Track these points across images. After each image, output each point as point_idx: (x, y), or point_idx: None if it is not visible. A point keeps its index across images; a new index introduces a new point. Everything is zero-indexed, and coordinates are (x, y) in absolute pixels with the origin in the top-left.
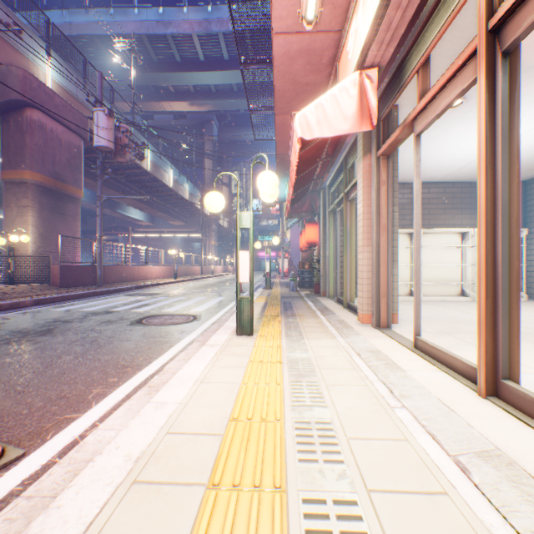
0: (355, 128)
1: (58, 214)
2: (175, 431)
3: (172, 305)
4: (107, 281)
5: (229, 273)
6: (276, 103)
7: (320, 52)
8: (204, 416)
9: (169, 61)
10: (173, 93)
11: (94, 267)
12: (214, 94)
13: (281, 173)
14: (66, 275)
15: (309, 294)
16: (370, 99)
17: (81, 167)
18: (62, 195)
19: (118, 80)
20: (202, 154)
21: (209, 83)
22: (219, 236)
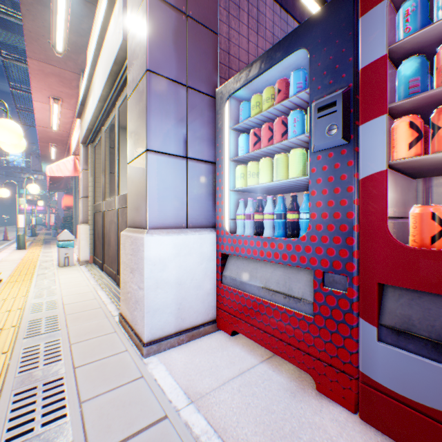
0: (73, 175)
1: None
2: (7, 259)
3: None
4: None
5: None
6: (40, 139)
7: (63, 134)
8: (15, 258)
9: None
10: None
11: None
12: None
13: (46, 161)
14: None
15: None
16: (78, 167)
17: None
18: None
19: None
20: None
21: None
22: None
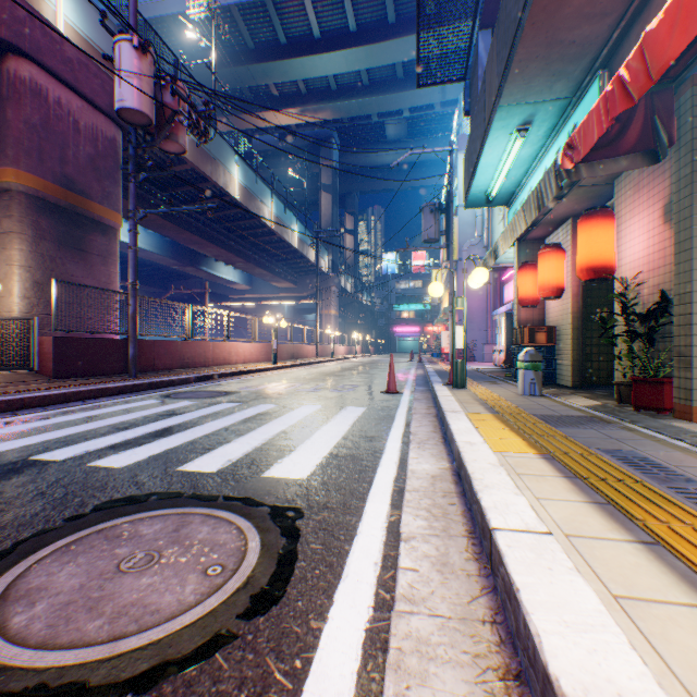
0: None
1: (72, 251)
2: None
3: (227, 438)
4: (154, 367)
5: (355, 355)
6: None
7: None
8: None
9: (270, 45)
10: (276, 99)
11: (129, 341)
12: (333, 93)
13: (517, 84)
14: (67, 355)
15: (624, 413)
16: None
17: (117, 174)
18: (81, 218)
19: (192, 64)
20: (317, 191)
21: (326, 72)
22: (341, 304)
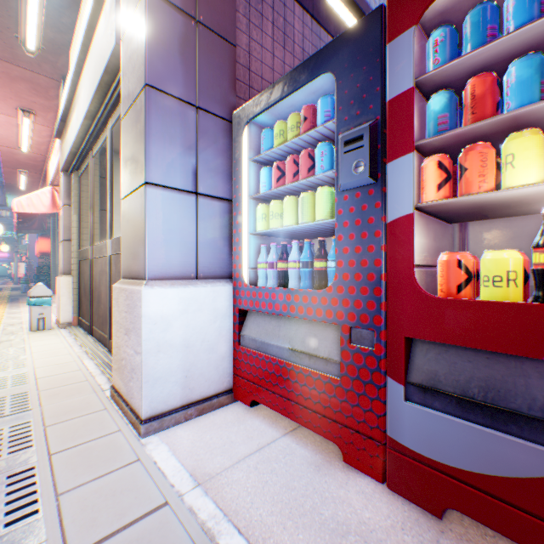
0: (51, 211)
1: None
2: None
3: None
4: None
5: None
6: (4, 164)
7: (36, 157)
8: None
9: None
10: None
11: None
12: None
13: (12, 193)
14: None
15: None
16: (58, 201)
17: None
18: None
19: None
20: None
21: None
22: None
